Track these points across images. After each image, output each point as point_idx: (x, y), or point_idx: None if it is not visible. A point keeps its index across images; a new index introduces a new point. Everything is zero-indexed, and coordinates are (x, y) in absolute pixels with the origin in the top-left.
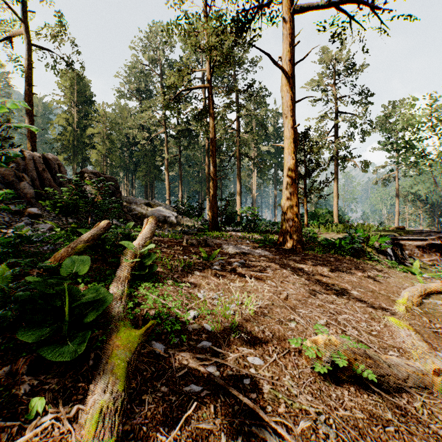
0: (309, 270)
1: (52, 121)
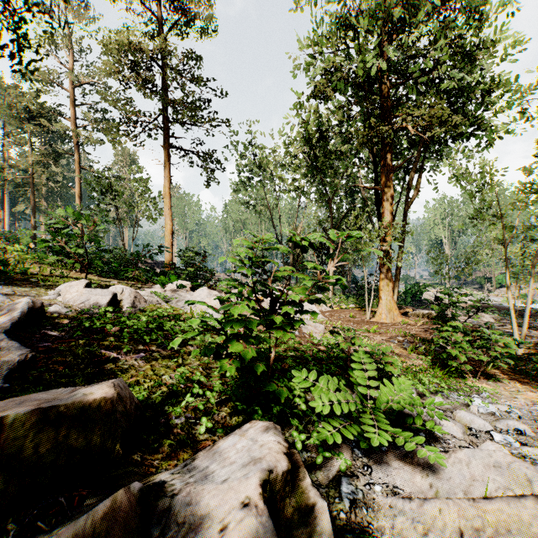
0: None
1: None
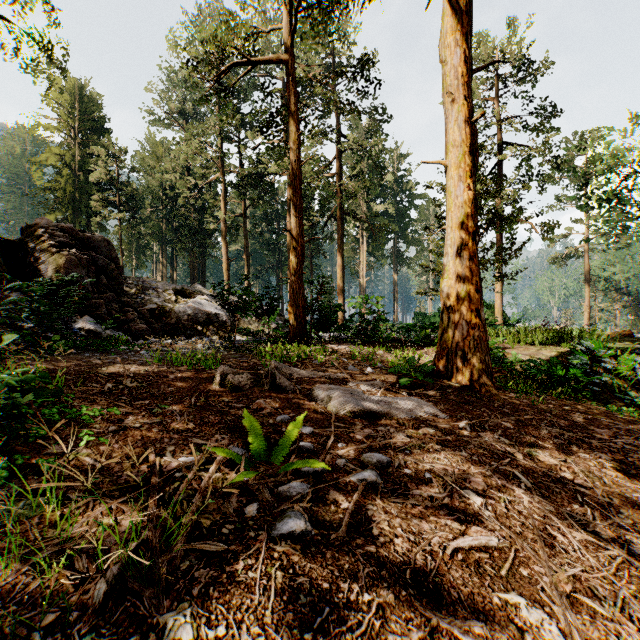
0: (576, 477)
1: (36, 159)
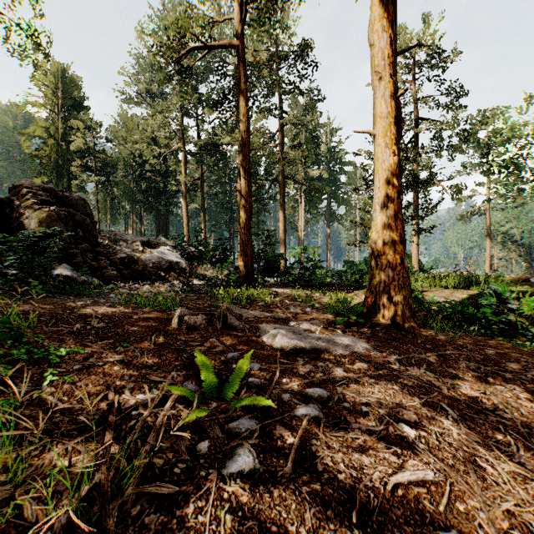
0: (496, 409)
1: (25, 131)
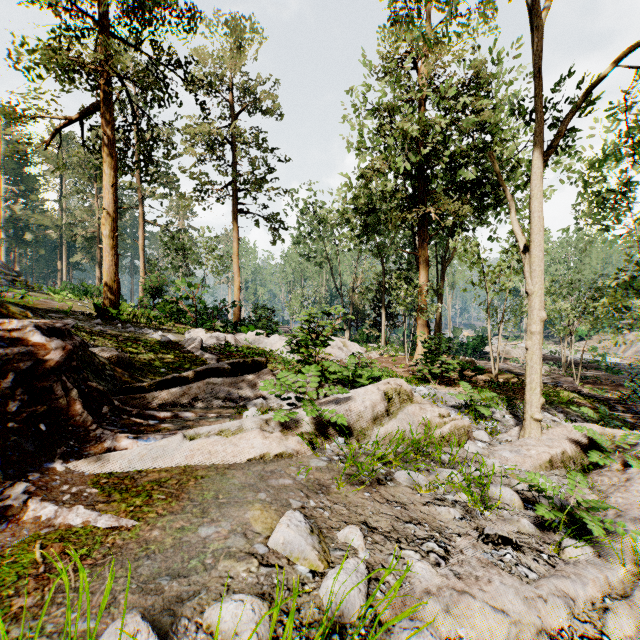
0: None
1: None
